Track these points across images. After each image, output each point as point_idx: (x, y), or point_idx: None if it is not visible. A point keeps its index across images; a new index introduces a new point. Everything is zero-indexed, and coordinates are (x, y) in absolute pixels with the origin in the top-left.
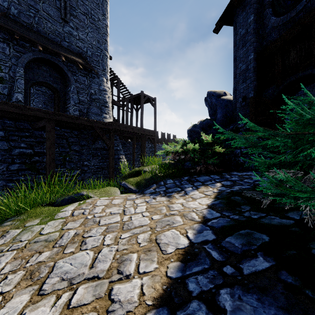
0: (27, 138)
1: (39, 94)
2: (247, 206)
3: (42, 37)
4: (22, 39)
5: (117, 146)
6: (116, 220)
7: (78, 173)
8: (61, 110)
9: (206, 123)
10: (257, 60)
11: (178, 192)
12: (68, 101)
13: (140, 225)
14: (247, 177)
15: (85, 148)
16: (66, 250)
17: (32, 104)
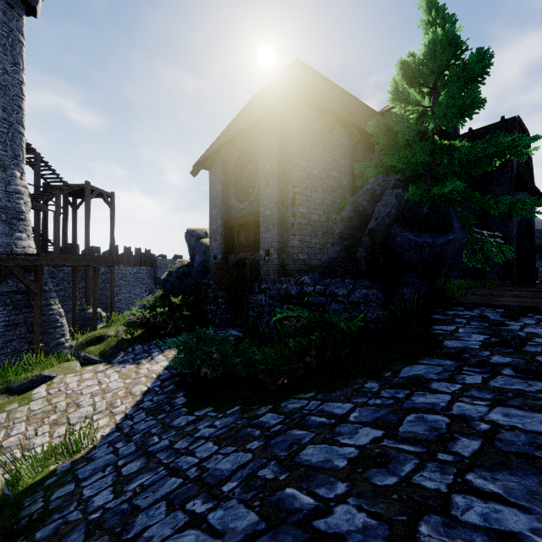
0: None
1: None
2: None
3: None
4: None
5: (44, 285)
6: (97, 389)
7: None
8: None
9: (183, 272)
10: (224, 226)
11: (146, 358)
12: None
13: (117, 388)
14: None
15: None
16: (69, 411)
17: None
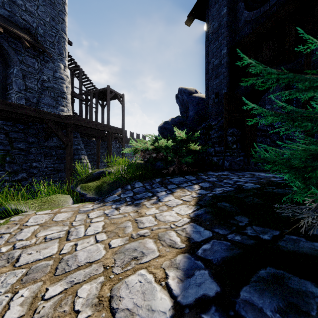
0: None
1: None
2: (243, 217)
3: None
4: None
5: (77, 144)
6: (50, 252)
7: (24, 176)
8: None
9: (178, 120)
10: (230, 55)
11: (149, 198)
12: (9, 86)
13: (87, 262)
14: (225, 177)
15: (34, 146)
16: None
17: None
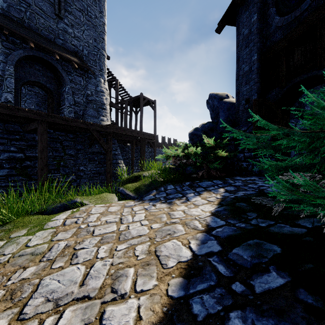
0: (17, 141)
1: (31, 95)
2: (253, 213)
3: (34, 33)
4: (12, 34)
5: (115, 150)
6: (112, 229)
7: (74, 178)
8: (55, 111)
9: (208, 127)
10: (261, 61)
11: (180, 198)
12: (62, 102)
13: (138, 235)
14: (251, 182)
15: (81, 152)
16: (54, 264)
17: (24, 105)
